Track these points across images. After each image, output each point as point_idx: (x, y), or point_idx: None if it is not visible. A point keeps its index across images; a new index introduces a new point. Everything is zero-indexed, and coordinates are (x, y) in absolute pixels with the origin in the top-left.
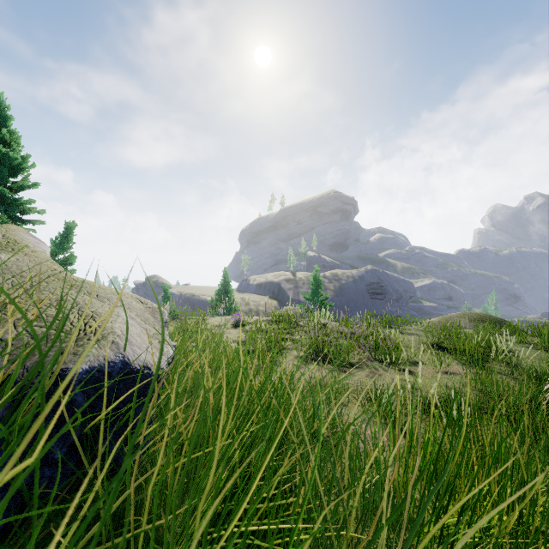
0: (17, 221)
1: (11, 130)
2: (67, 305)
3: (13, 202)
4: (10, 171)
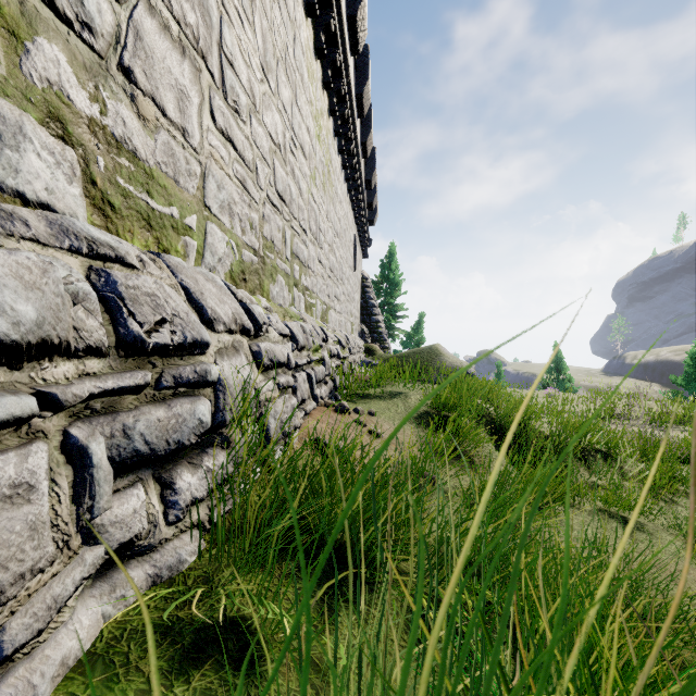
0: (394, 317)
1: (392, 259)
2: (458, 363)
3: (393, 305)
4: (392, 286)
